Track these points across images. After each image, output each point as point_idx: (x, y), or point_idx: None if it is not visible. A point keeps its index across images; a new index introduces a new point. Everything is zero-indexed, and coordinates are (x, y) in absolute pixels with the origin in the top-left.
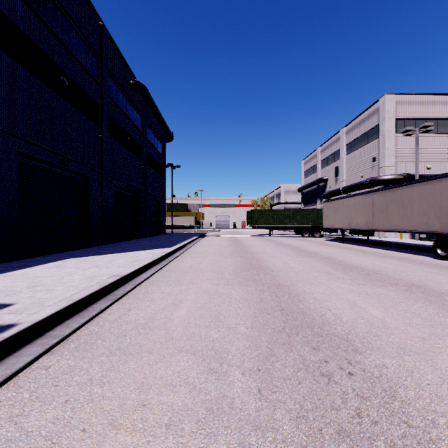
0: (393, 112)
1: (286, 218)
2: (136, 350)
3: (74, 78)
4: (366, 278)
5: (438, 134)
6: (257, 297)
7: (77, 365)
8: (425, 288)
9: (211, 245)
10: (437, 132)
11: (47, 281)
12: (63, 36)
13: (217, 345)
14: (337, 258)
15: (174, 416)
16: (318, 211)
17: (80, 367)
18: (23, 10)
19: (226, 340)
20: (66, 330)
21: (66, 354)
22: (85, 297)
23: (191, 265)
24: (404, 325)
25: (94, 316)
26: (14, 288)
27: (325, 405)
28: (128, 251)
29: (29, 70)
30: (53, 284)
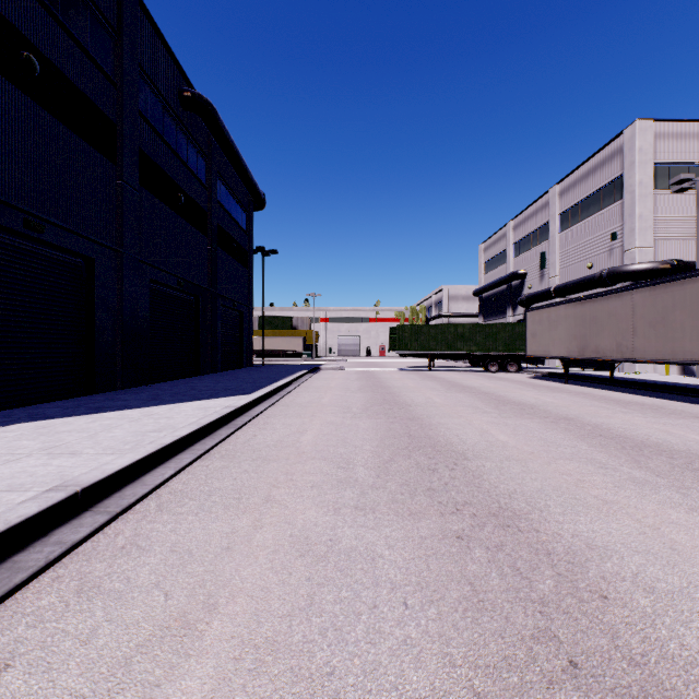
0: (650, 152)
1: (459, 340)
2: None
3: (58, 62)
4: None
5: None
6: (460, 578)
7: None
8: None
9: (327, 387)
10: None
11: None
12: None
13: None
14: (583, 419)
15: None
16: (515, 328)
17: None
18: None
19: None
20: None
21: None
22: None
23: (281, 439)
24: None
25: None
26: None
27: None
28: (160, 404)
29: None
30: None
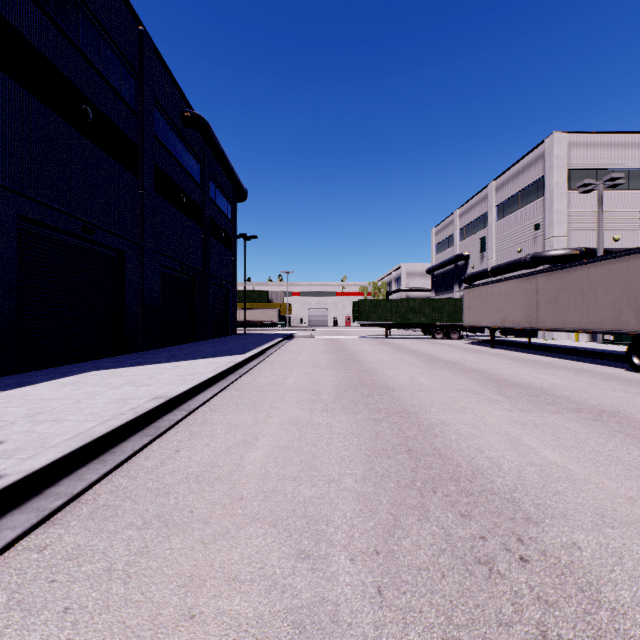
0: (565, 158)
1: (410, 312)
2: (184, 518)
3: (102, 107)
4: (532, 400)
5: (630, 190)
6: (371, 431)
7: (89, 543)
8: (621, 417)
9: (301, 351)
10: (629, 188)
11: (55, 406)
12: (85, 46)
13: (311, 509)
14: (485, 370)
15: (241, 638)
16: (457, 302)
17: (93, 547)
18: (25, 6)
19: (325, 501)
20: (77, 485)
21: (73, 525)
22: (111, 431)
23: (272, 381)
24: (599, 475)
25: (122, 461)
26: (5, 416)
27: (487, 617)
28: (180, 360)
29: (34, 94)
30: (64, 411)
